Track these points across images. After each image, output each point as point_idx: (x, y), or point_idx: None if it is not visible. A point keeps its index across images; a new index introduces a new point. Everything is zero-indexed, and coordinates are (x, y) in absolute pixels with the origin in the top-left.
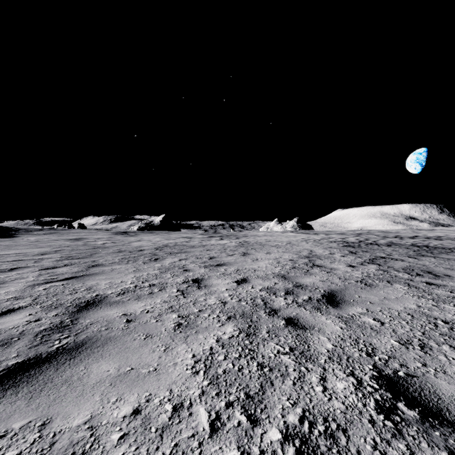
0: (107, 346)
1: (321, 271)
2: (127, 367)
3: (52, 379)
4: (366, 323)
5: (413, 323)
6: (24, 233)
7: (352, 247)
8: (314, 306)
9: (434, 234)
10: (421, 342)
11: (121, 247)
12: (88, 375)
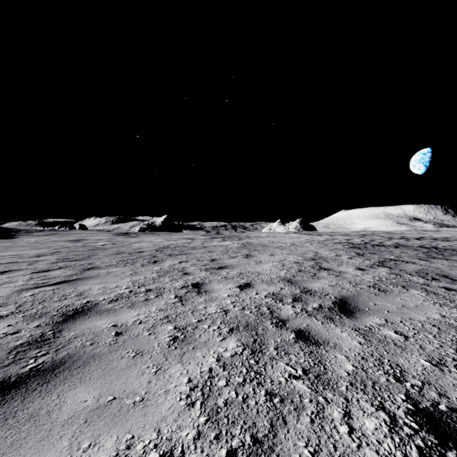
0: (89, 367)
1: (329, 274)
2: (109, 395)
3: (15, 414)
4: (388, 337)
5: (441, 337)
6: (24, 234)
7: (359, 249)
8: (326, 315)
9: (440, 236)
10: (456, 362)
11: (120, 248)
12: (60, 407)
